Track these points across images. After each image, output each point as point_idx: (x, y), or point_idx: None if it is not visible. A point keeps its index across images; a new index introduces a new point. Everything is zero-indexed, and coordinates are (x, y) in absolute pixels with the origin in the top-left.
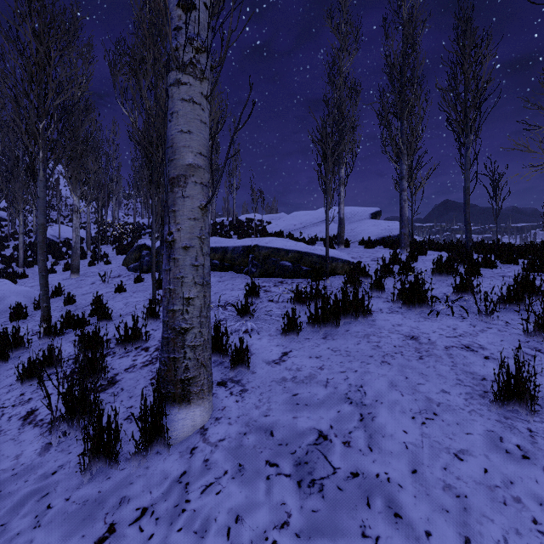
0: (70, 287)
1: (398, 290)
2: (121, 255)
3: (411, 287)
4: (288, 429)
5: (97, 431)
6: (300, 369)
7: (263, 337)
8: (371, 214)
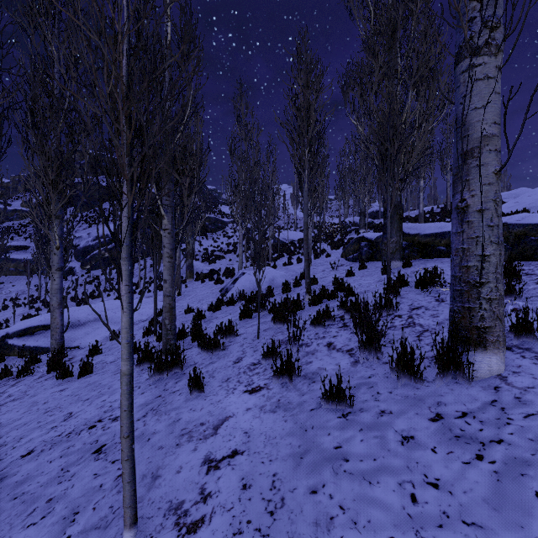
0: None
1: None
2: (336, 250)
3: None
4: None
5: (402, 354)
6: None
7: None
8: None
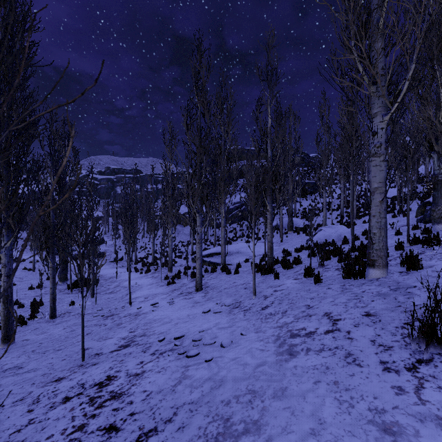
0: None
1: None
2: None
3: None
4: (405, 284)
5: (347, 268)
6: None
7: None
8: None
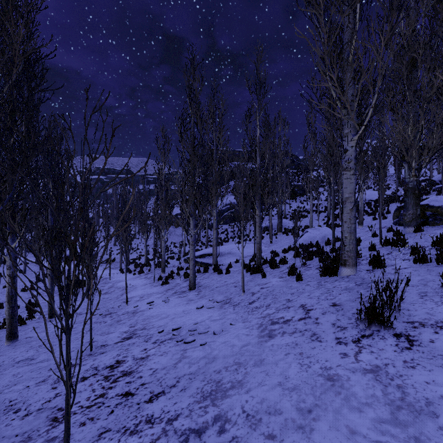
0: None
1: None
2: None
3: None
4: (369, 280)
5: (324, 267)
6: (400, 272)
7: (408, 262)
8: None
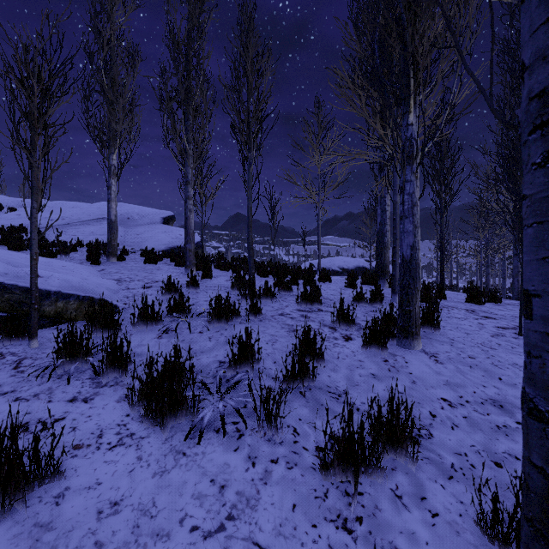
0: None
1: (141, 382)
2: None
3: (161, 382)
4: None
5: None
6: None
7: None
8: (163, 218)
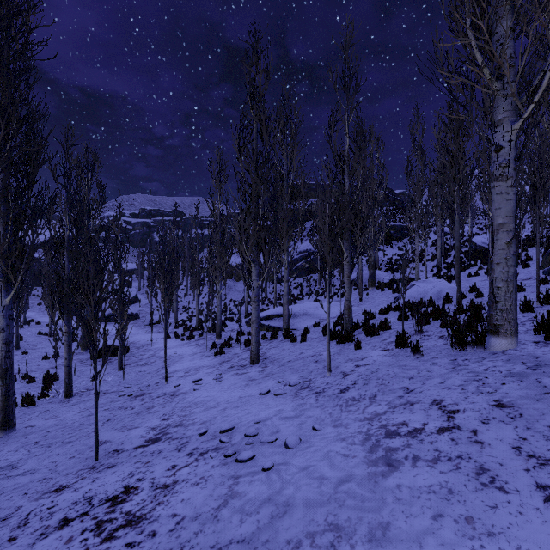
0: (484, 287)
1: None
2: None
3: None
4: (548, 359)
5: (458, 336)
6: None
7: None
8: None
